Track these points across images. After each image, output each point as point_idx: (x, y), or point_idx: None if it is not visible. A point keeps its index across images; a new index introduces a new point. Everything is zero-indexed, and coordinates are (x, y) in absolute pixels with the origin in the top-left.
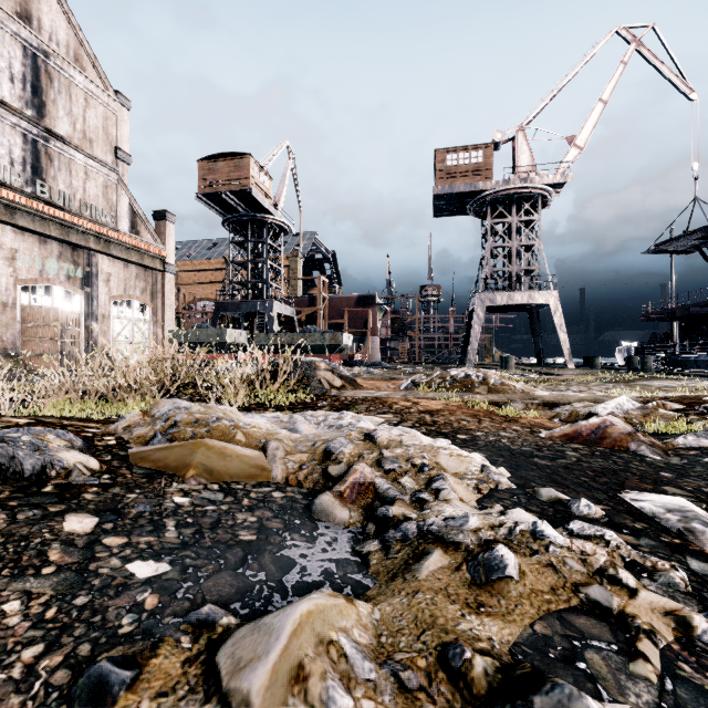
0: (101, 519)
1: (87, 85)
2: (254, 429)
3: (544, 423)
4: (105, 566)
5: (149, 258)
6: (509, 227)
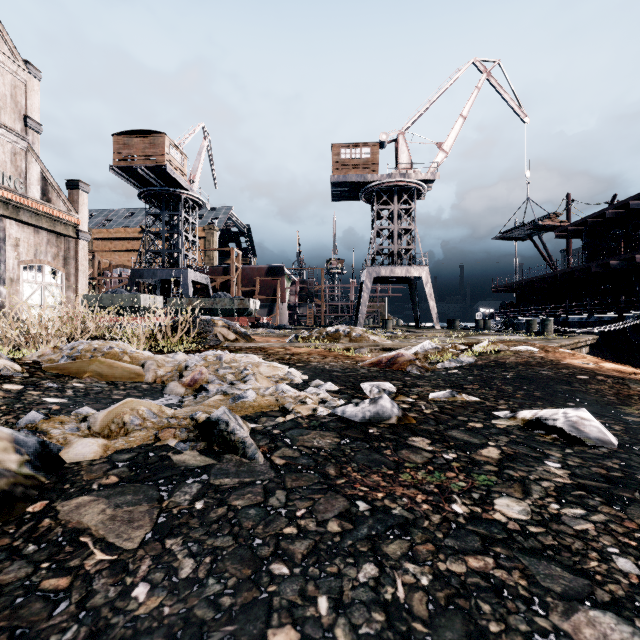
0: (25, 386)
1: None
2: (138, 354)
3: None
4: (30, 398)
5: (62, 225)
6: (392, 213)
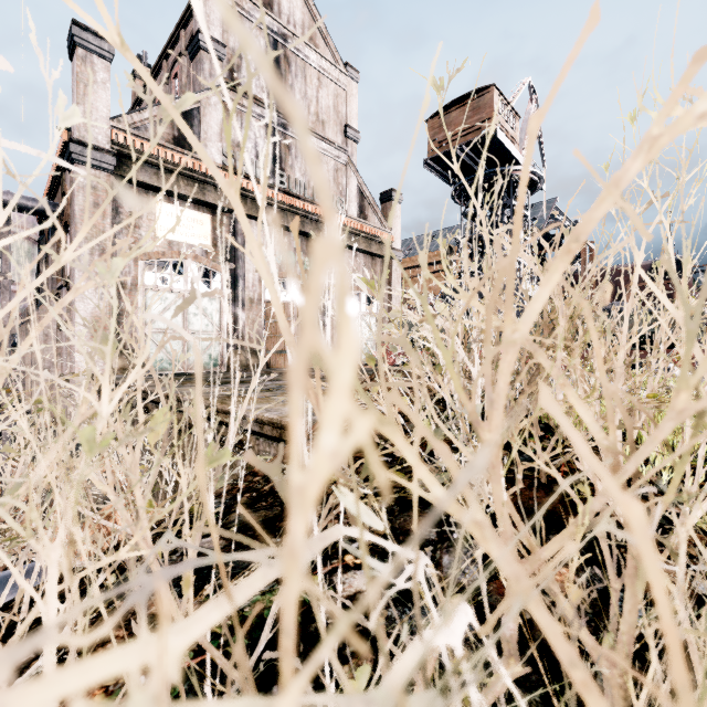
0: None
1: (320, 63)
2: None
3: None
4: None
5: (376, 244)
6: None
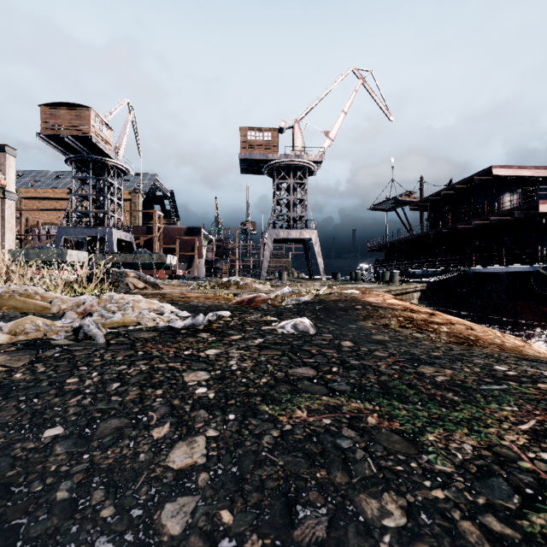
0: None
1: None
2: (48, 295)
3: None
4: None
5: None
6: (290, 186)
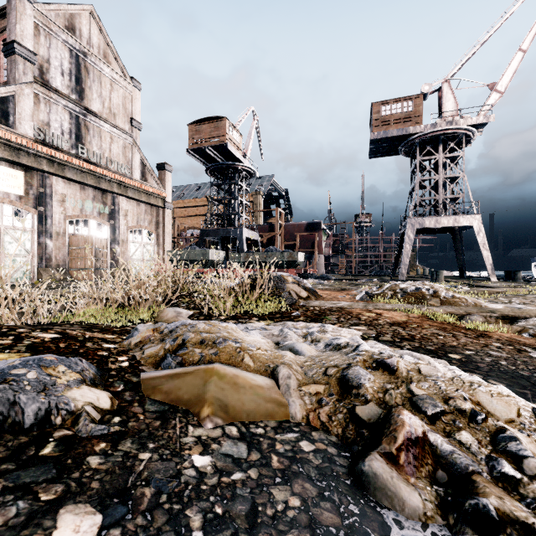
0: (105, 517)
1: (112, 74)
2: (260, 351)
3: (517, 338)
4: None
5: (154, 198)
6: (435, 163)
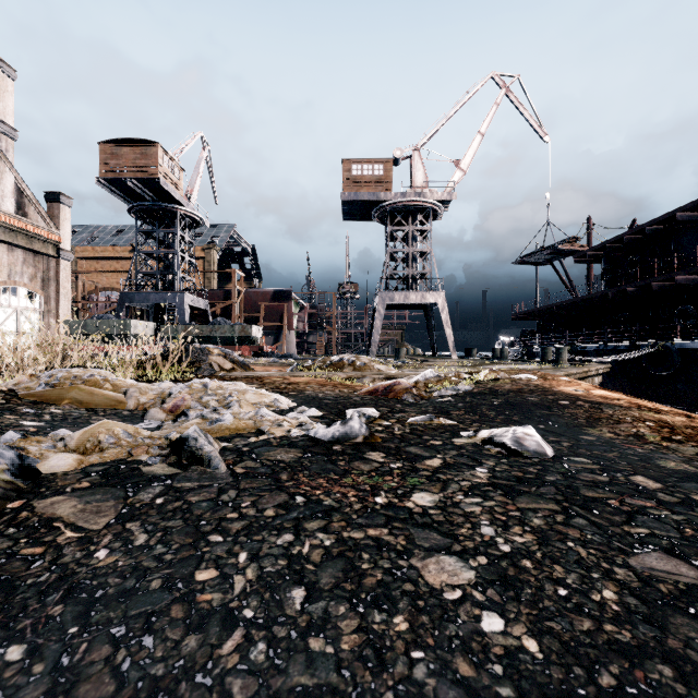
0: (2, 411)
1: None
2: (121, 382)
3: None
4: (7, 421)
5: (40, 242)
6: (407, 234)
